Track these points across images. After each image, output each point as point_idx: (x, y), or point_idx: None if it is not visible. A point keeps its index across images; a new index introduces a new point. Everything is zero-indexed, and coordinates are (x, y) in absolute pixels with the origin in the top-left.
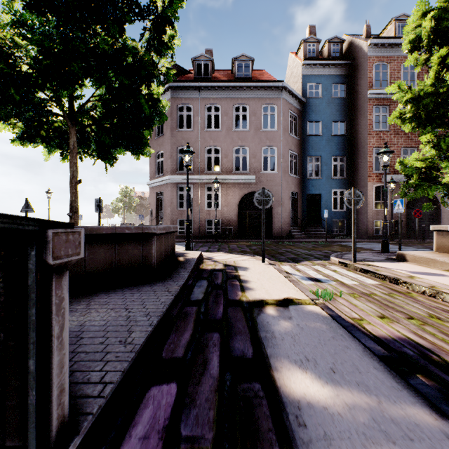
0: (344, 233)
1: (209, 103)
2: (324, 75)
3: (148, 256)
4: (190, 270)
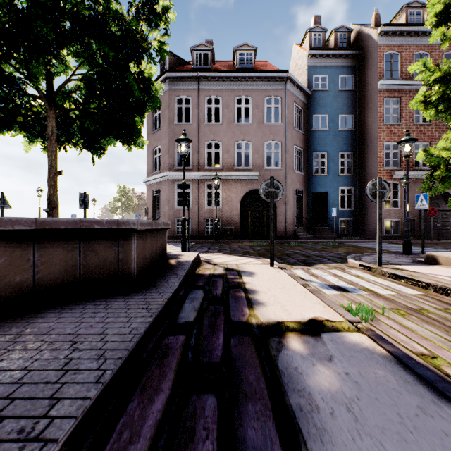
0: (351, 234)
1: (209, 95)
2: (331, 66)
3: (126, 259)
4: (182, 276)
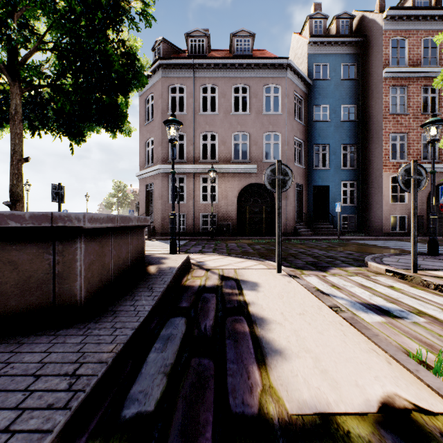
0: (354, 230)
1: (204, 83)
2: (332, 54)
3: (67, 273)
4: (159, 294)
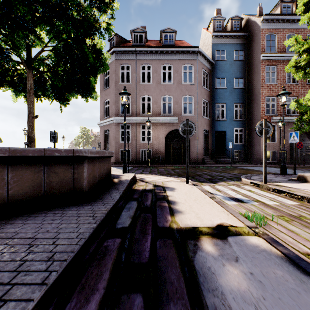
0: (242, 160)
1: (143, 63)
2: (228, 44)
3: (79, 178)
4: (122, 191)
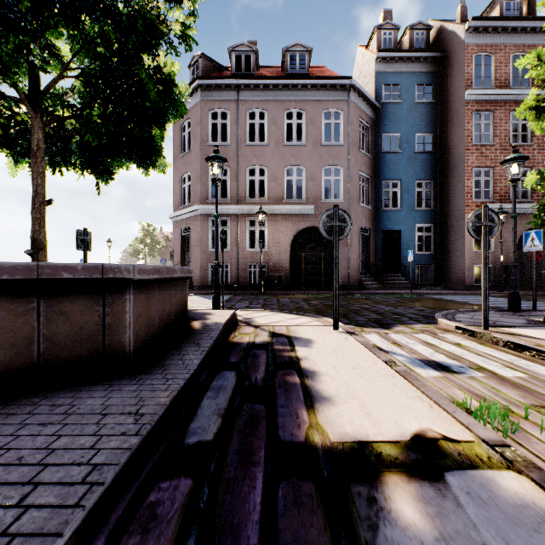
0: (431, 283)
1: (251, 107)
2: (405, 72)
3: (116, 325)
4: (206, 349)
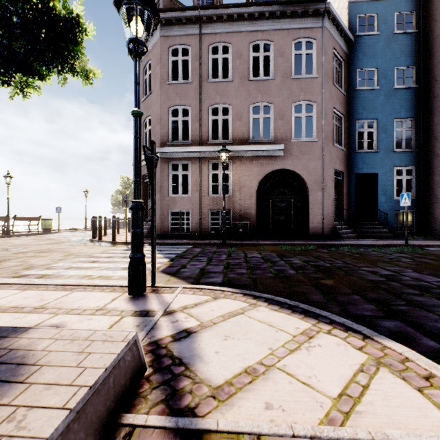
0: (412, 231)
1: (214, 41)
2: (382, 1)
3: None
4: None
